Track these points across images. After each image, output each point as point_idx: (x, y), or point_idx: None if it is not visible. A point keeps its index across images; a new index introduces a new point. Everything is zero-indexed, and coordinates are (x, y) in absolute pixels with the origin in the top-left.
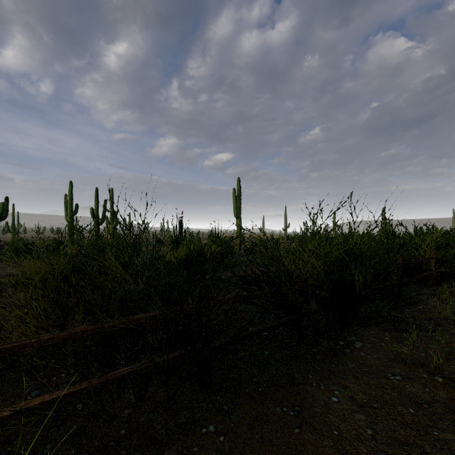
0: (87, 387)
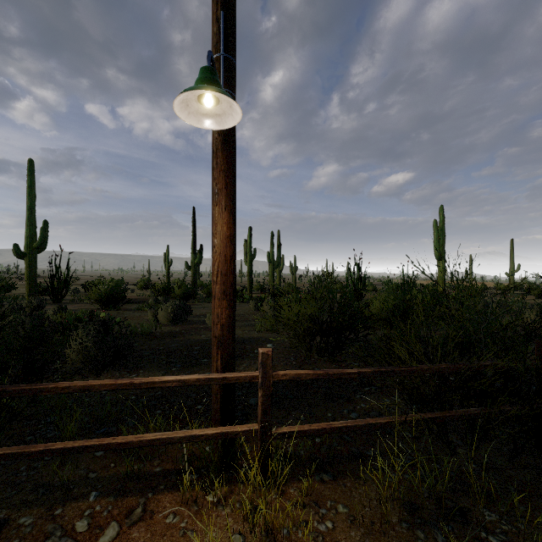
0: (449, 415)
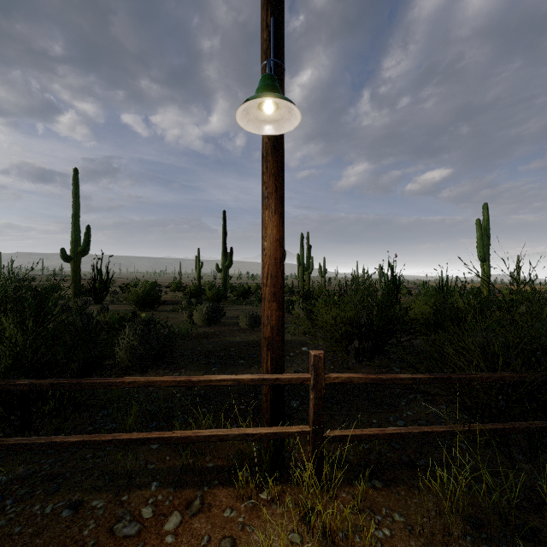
0: (513, 427)
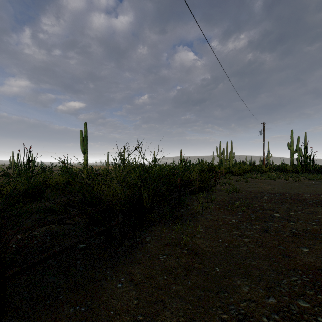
0: None
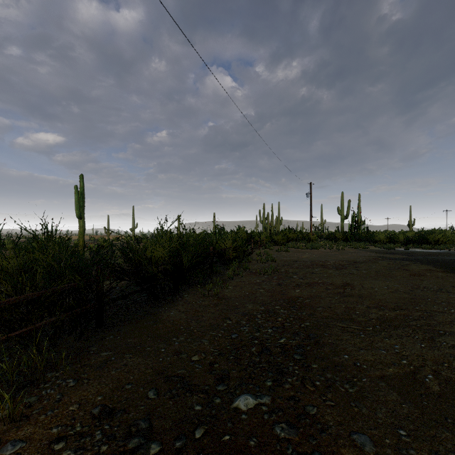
0: (35, 327)
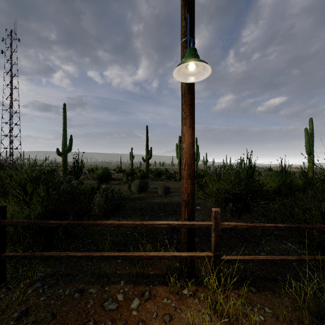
0: None
